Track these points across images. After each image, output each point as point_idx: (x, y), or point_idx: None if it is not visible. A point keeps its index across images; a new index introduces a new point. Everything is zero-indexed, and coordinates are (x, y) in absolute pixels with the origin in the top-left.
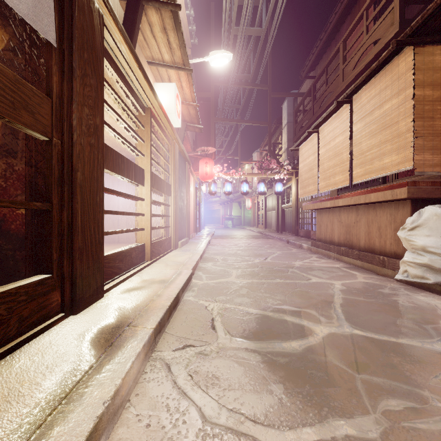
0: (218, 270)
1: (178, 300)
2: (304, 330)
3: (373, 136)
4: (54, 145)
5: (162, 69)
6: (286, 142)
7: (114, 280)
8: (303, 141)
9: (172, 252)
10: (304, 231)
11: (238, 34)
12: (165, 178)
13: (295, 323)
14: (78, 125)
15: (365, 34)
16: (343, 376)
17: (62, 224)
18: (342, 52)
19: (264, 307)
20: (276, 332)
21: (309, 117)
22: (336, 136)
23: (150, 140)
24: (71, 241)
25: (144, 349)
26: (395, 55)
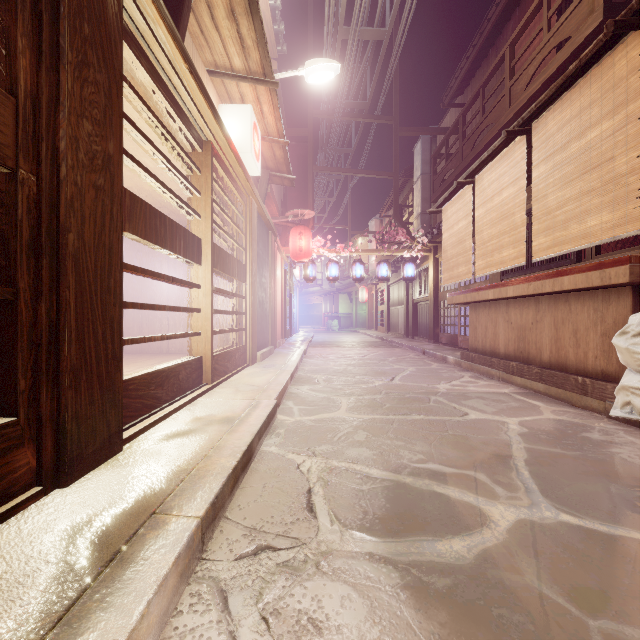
0: (318, 398)
1: (250, 453)
2: (471, 514)
3: (567, 184)
4: (20, 181)
5: (231, 83)
6: (420, 204)
7: (145, 419)
8: (449, 198)
9: (247, 369)
10: (447, 335)
11: (349, 37)
12: (237, 254)
13: (454, 499)
14: (71, 149)
15: (546, 31)
16: (564, 624)
17: (38, 325)
18: (509, 61)
19: (396, 467)
20: (422, 518)
21: (455, 164)
22: (503, 187)
23: (211, 193)
24: (56, 356)
25: (177, 565)
26: (609, 49)
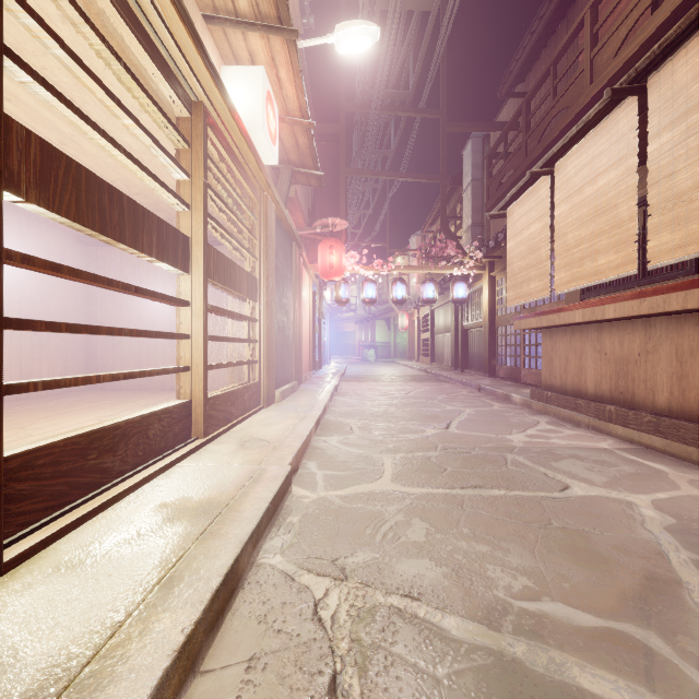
0: (351, 457)
1: (233, 582)
2: None
3: None
4: None
5: (237, 35)
6: (471, 215)
7: (71, 511)
8: (516, 197)
9: (260, 413)
10: (506, 368)
11: (389, 6)
12: (248, 266)
13: None
14: None
15: None
16: None
17: None
18: (590, 26)
19: (489, 609)
20: None
21: (516, 162)
22: (600, 172)
23: (203, 174)
24: None
25: None
26: None
